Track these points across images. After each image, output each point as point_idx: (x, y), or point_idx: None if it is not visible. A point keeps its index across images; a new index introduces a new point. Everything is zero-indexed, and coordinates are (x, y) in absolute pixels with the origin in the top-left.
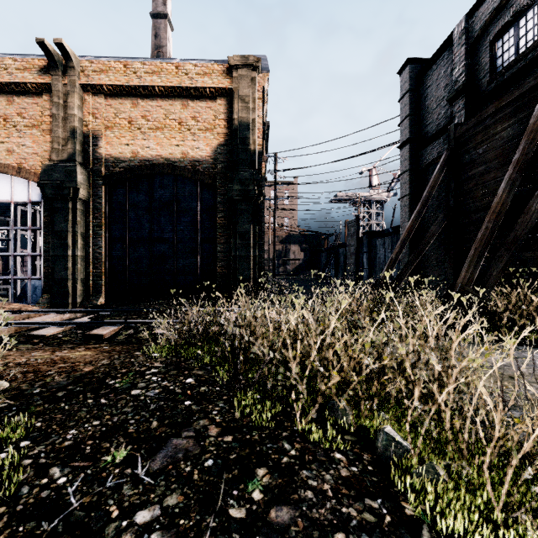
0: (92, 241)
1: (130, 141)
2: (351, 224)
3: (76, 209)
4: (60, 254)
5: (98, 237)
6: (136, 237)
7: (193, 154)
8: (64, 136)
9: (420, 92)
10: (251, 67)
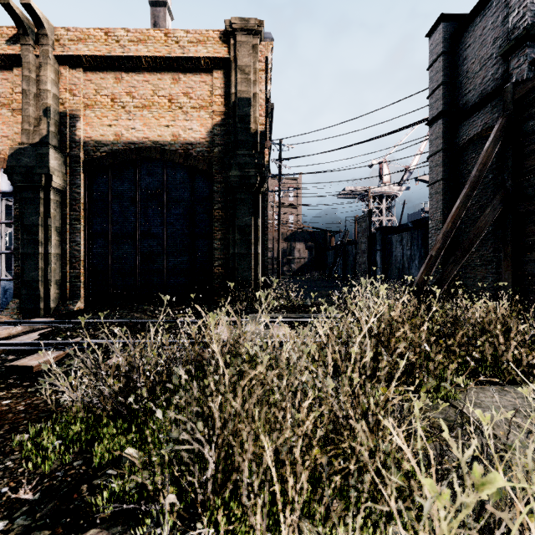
0: (69, 237)
1: (113, 122)
2: (362, 219)
3: (50, 200)
4: (31, 251)
5: (76, 232)
6: (120, 232)
7: (185, 136)
8: (36, 115)
9: (456, 54)
10: (252, 32)
